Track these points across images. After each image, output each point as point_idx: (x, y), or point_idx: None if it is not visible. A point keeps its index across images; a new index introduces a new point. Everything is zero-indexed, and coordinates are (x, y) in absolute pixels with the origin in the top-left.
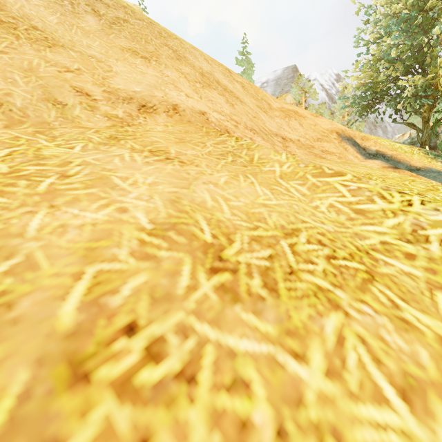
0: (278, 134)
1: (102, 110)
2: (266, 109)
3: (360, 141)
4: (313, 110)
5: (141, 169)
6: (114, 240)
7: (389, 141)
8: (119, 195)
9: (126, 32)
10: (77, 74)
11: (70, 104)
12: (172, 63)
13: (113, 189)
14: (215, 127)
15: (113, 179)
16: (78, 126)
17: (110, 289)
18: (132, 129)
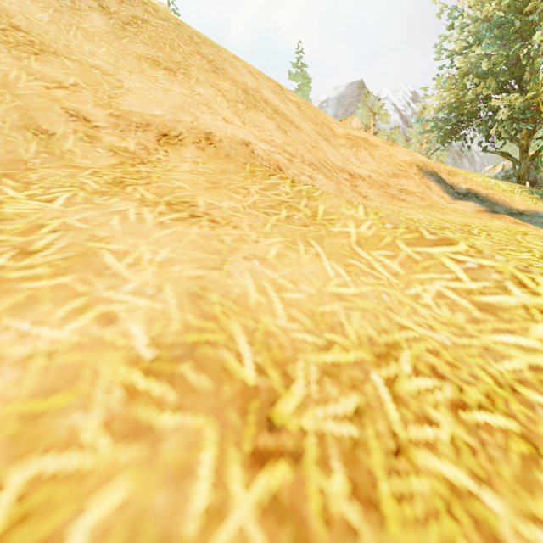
0: (344, 169)
1: (106, 141)
2: (328, 136)
3: (446, 176)
4: (384, 135)
5: (150, 236)
6: (79, 392)
7: (483, 177)
8: (106, 288)
9: (145, 35)
10: (72, 91)
11: (59, 133)
12: (206, 76)
13: (100, 276)
14: (262, 162)
15: (103, 256)
16: (69, 164)
17: (46, 533)
18: (146, 168)
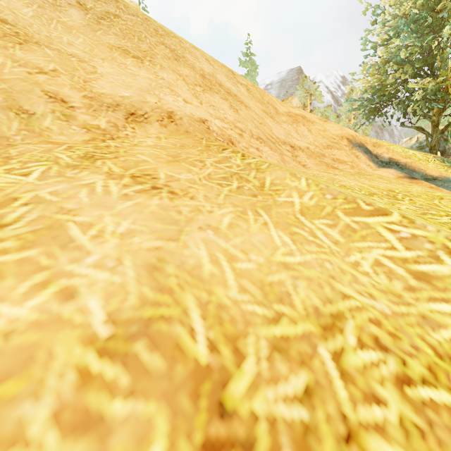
0: (286, 142)
1: (80, 119)
2: (272, 114)
3: (371, 147)
4: (319, 113)
5: (114, 207)
6: (32, 377)
7: (402, 148)
8: (69, 261)
9: (117, 28)
10: (51, 76)
11: (38, 113)
12: (169, 63)
13: (64, 248)
14: (217, 137)
15: (69, 229)
16: (46, 140)
17: None
18: (115, 143)
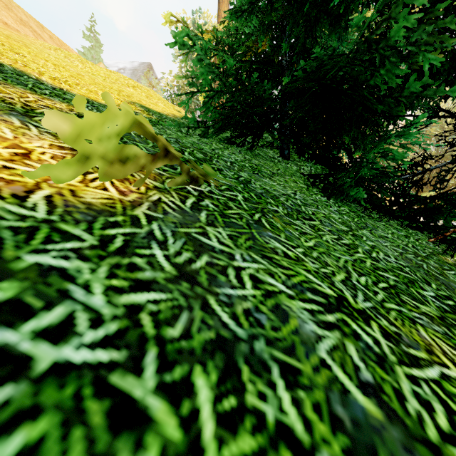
0: None
1: None
2: None
3: None
4: None
5: None
6: None
7: None
8: None
9: None
10: None
11: None
12: (5, 9)
13: None
14: None
15: None
16: None
17: None
18: None
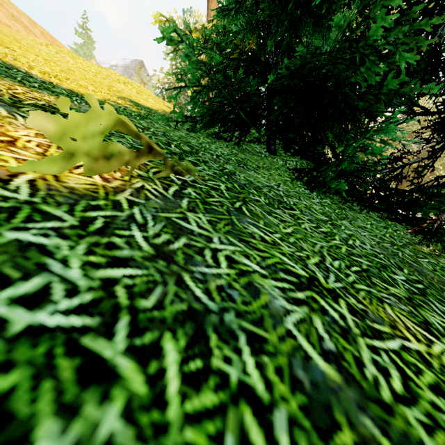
0: None
1: None
2: None
3: None
4: None
5: None
6: None
7: None
8: None
9: None
10: None
11: None
12: None
13: None
14: None
15: None
16: None
17: None
18: None
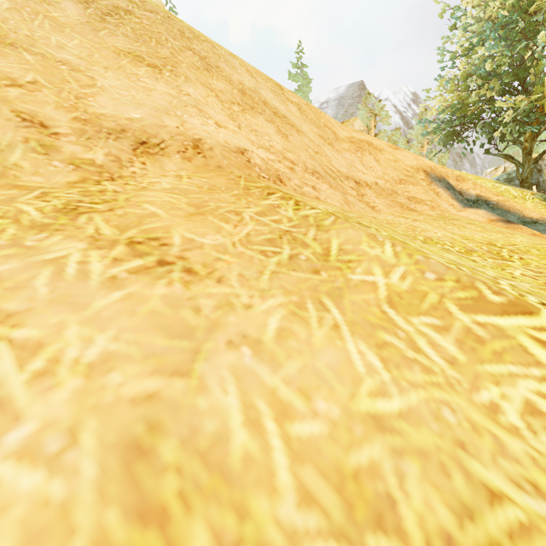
0: (349, 176)
1: (66, 151)
2: (331, 140)
3: (454, 182)
4: (385, 137)
5: (88, 305)
6: None
7: (492, 182)
8: None
9: (128, 27)
10: (28, 90)
11: (3, 143)
12: (197, 74)
13: None
14: (260, 173)
15: None
16: (11, 183)
17: None
18: (114, 187)
